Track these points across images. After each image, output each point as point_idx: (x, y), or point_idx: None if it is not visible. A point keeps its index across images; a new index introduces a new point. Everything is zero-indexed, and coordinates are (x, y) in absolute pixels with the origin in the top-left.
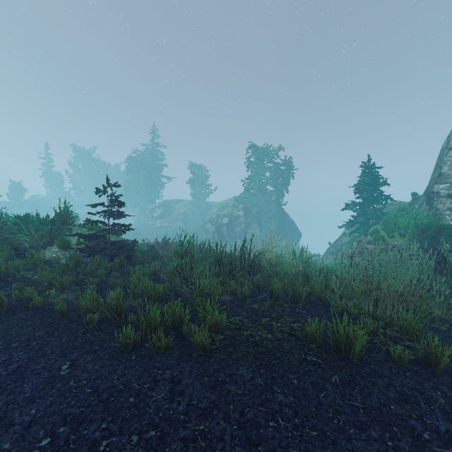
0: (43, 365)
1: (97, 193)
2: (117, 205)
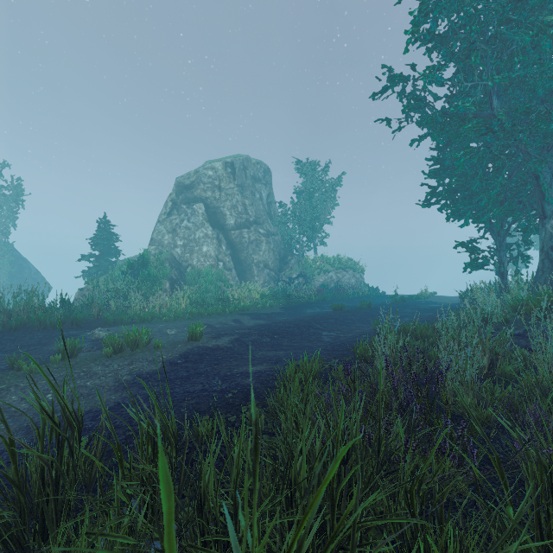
0: None
1: None
2: None
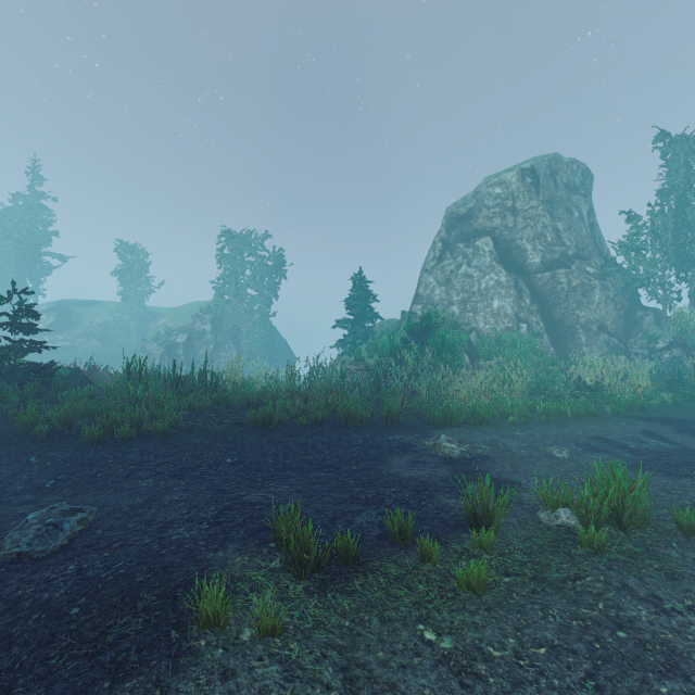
0: (7, 461)
1: None
2: (32, 317)
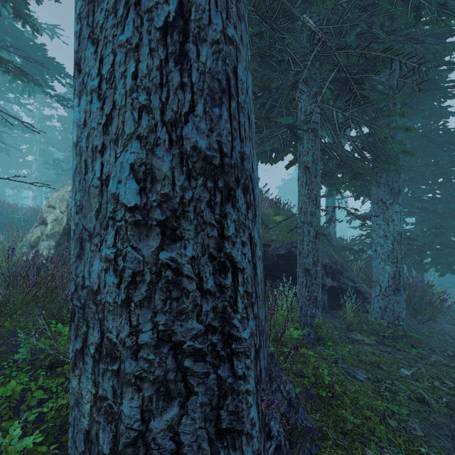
0: None
1: None
2: None
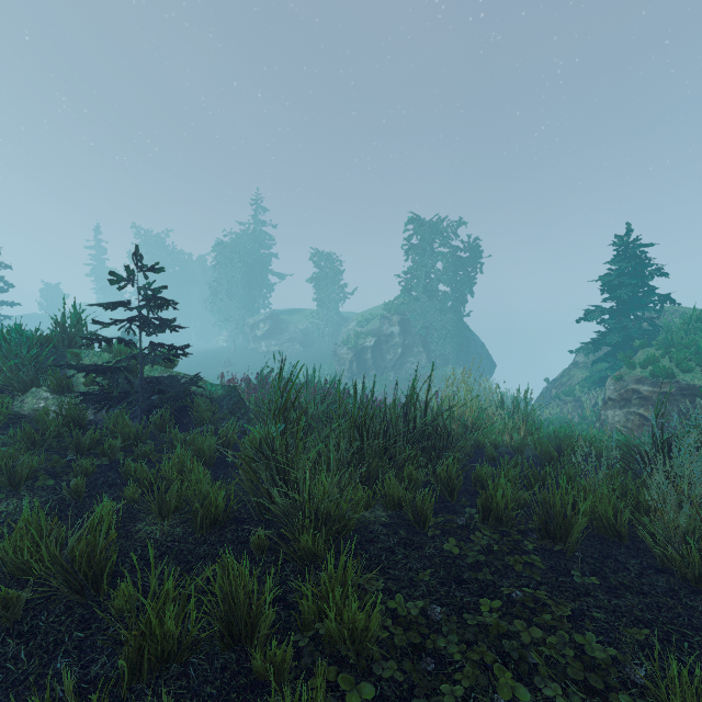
0: None
1: (115, 281)
2: (154, 305)
